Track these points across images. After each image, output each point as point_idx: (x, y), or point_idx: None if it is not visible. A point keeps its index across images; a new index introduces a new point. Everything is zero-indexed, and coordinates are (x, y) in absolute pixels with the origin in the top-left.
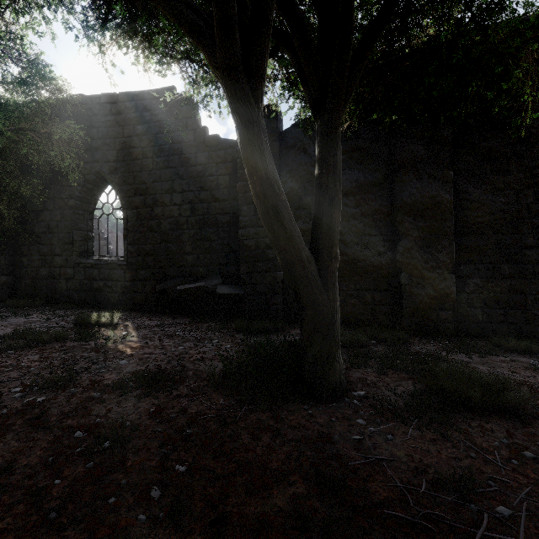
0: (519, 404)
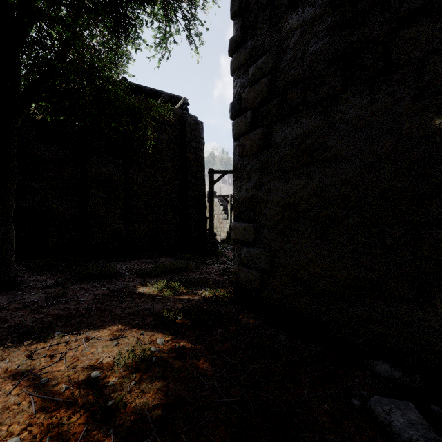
0: (113, 272)
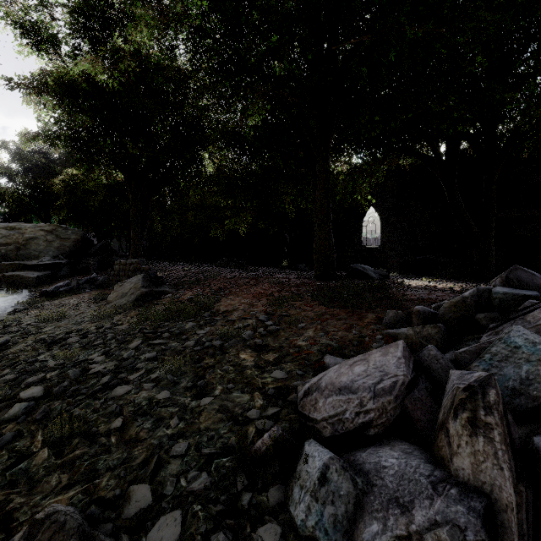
0: None
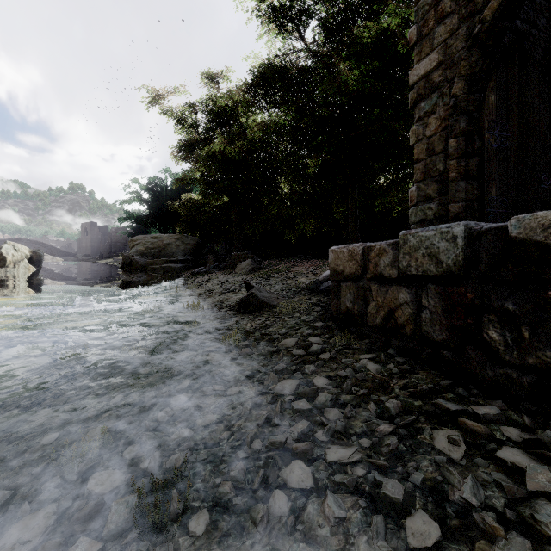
0: None
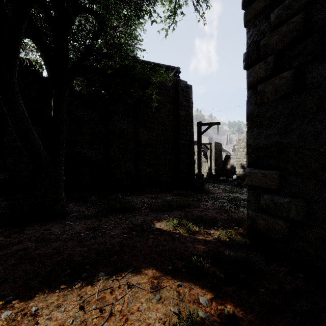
0: (131, 206)
